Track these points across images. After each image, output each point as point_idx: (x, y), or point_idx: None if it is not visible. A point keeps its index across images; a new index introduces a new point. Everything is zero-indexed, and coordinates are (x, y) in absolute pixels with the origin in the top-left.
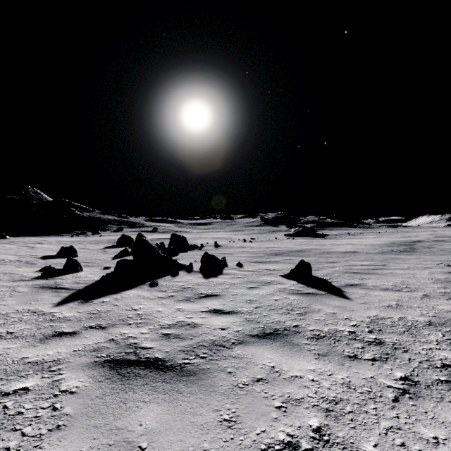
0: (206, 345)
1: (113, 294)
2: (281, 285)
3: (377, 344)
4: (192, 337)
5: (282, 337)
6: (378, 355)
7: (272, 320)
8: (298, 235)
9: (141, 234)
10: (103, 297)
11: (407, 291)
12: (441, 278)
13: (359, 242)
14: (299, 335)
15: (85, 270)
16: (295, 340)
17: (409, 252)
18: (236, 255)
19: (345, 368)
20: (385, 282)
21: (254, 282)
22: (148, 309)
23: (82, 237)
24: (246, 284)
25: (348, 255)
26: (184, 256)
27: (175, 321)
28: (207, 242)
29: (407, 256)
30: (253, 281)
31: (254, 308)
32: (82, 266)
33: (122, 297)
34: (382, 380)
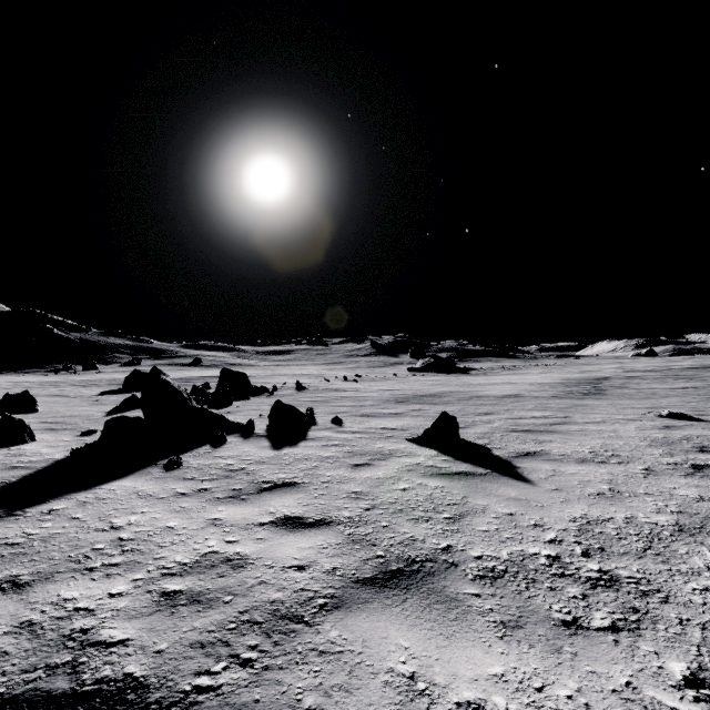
0: (258, 620)
1: (79, 491)
2: (410, 459)
3: (607, 584)
4: (229, 599)
5: (423, 582)
6: (619, 615)
7: (400, 537)
8: (429, 370)
9: (159, 369)
10: (54, 499)
11: (618, 463)
12: (658, 438)
13: (520, 379)
14: (456, 573)
15: (41, 440)
16: (450, 587)
17: (596, 395)
18: (331, 404)
19: (567, 661)
20: (578, 446)
21: (363, 455)
22: (146, 524)
23: (64, 376)
24: (349, 458)
25: (509, 401)
26: (243, 406)
27: (198, 554)
28: (284, 381)
29: (596, 401)
30: (361, 452)
31: (363, 510)
32: (40, 429)
33: (97, 497)
34: (653, 691)
